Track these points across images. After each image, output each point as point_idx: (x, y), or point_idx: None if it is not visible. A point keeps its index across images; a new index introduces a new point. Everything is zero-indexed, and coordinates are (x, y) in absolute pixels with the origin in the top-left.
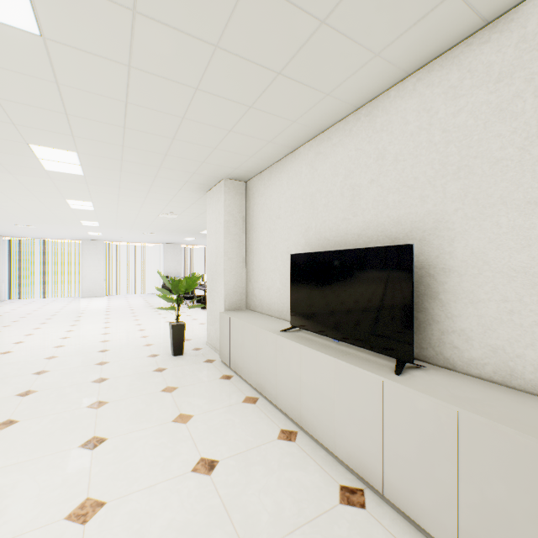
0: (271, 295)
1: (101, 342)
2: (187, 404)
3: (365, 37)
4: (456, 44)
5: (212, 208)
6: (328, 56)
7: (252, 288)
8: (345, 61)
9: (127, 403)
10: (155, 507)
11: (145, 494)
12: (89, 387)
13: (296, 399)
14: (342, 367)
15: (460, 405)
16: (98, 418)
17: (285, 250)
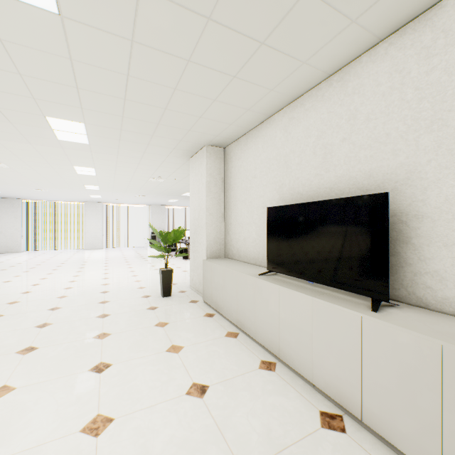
0: (248, 245)
1: (102, 285)
2: (177, 337)
3: (344, 4)
4: (429, 7)
5: (195, 171)
6: (308, 25)
7: (230, 239)
8: (323, 29)
9: (127, 335)
10: (156, 424)
11: (147, 413)
12: (94, 321)
13: (274, 334)
14: (320, 305)
15: (443, 339)
16: (103, 347)
17: (260, 205)
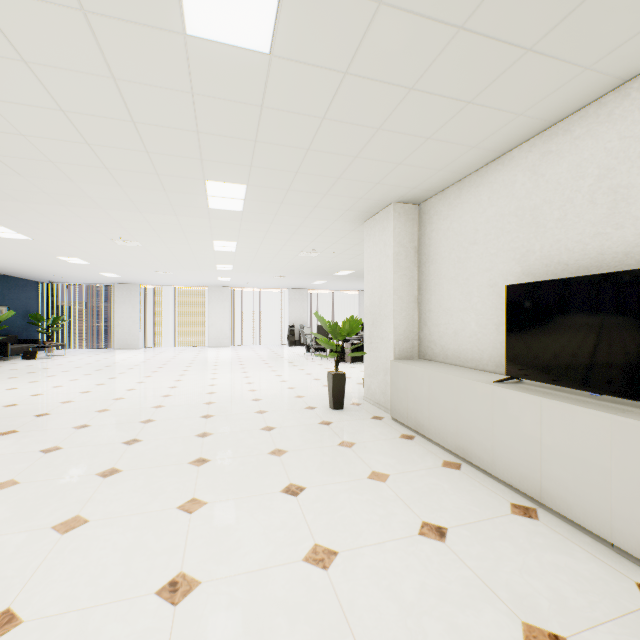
0: (461, 340)
1: (249, 391)
2: (375, 462)
3: None
4: None
5: (373, 239)
6: (612, 12)
7: (428, 333)
8: (636, 14)
9: (307, 453)
10: (395, 566)
11: (376, 550)
12: (260, 434)
13: (530, 467)
14: (627, 427)
15: None
16: (285, 465)
17: (485, 282)
